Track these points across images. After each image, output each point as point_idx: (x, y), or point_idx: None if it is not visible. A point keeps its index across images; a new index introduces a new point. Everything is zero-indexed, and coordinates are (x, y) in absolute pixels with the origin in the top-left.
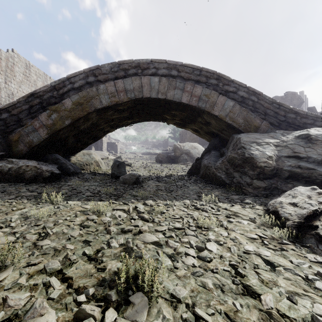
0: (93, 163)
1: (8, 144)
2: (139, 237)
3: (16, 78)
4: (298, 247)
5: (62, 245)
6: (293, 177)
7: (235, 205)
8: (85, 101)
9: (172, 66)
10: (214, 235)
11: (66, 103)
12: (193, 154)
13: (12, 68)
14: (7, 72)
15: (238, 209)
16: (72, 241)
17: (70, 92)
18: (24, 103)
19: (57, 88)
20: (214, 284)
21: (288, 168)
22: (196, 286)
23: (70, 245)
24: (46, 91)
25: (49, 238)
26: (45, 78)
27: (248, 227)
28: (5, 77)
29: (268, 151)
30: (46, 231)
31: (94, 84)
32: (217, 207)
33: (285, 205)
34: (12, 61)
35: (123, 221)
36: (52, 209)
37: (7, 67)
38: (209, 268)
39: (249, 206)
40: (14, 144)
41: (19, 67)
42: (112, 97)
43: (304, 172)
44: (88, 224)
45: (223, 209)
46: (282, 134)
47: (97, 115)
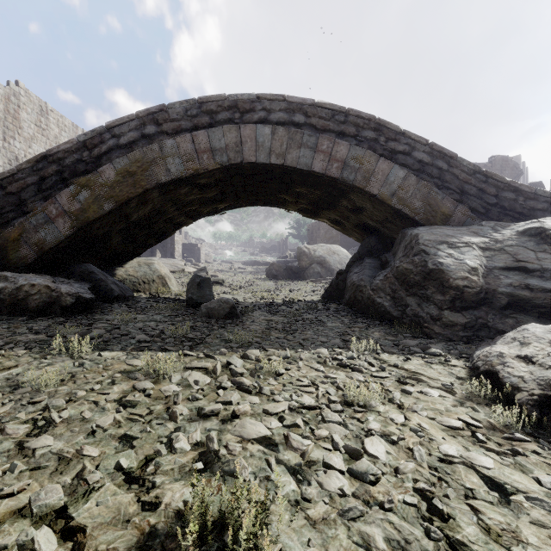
0: (156, 280)
1: (2, 246)
2: (231, 428)
3: (23, 132)
4: (545, 447)
5: (76, 446)
6: (516, 306)
7: (412, 358)
8: (139, 169)
9: (295, 107)
10: (378, 421)
11: (105, 173)
12: (331, 263)
13: (17, 114)
14: (7, 120)
15: (418, 365)
16: (97, 437)
17: (112, 153)
18: (30, 173)
19: (89, 146)
20: (387, 538)
21: (506, 289)
22: (351, 545)
23: (92, 447)
24: (69, 151)
25: (53, 432)
26: (74, 132)
27: (441, 403)
28: (4, 129)
29: (470, 259)
30: (48, 416)
31: (155, 138)
32: (379, 362)
33: (509, 359)
34: (16, 102)
35: (202, 391)
36: (69, 368)
37: (8, 112)
38: (373, 500)
39: (439, 360)
40: (11, 246)
41: (28, 113)
42: (189, 161)
43: (536, 297)
44: (135, 398)
45: (390, 365)
46: (492, 227)
47: (162, 195)
